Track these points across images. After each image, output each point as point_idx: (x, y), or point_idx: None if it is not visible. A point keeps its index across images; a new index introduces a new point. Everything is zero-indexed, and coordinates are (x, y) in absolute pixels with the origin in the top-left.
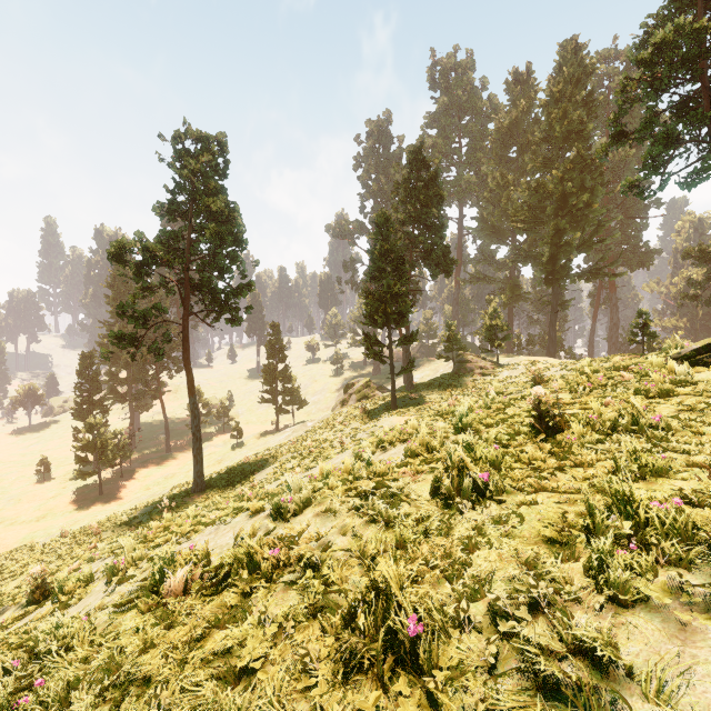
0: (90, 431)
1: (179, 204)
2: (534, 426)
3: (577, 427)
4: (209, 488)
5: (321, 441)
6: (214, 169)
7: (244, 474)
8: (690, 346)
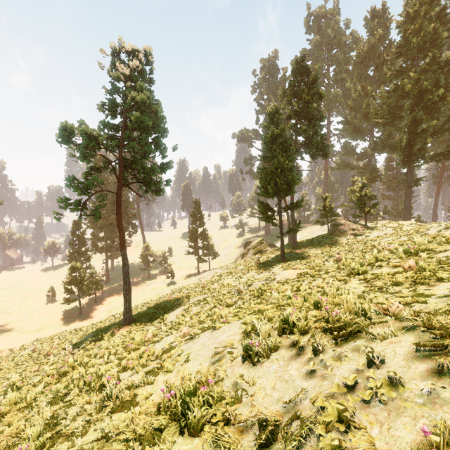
0: (74, 271)
1: (115, 102)
2: None
3: None
4: (135, 321)
5: (224, 286)
6: (142, 74)
7: (164, 311)
8: None
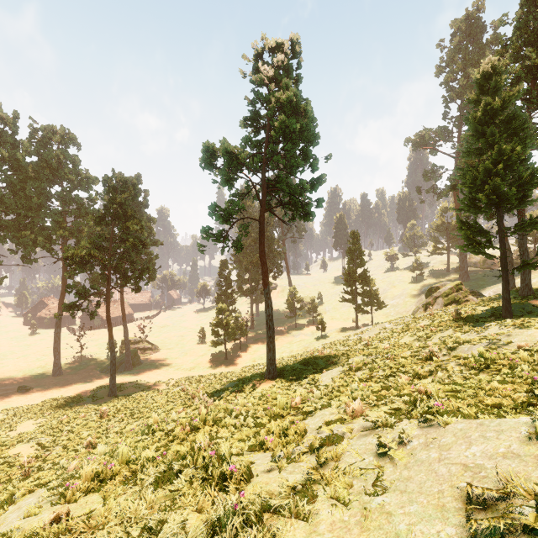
0: (220, 313)
1: (258, 113)
2: None
3: None
4: (280, 376)
5: (401, 346)
6: (288, 72)
7: (314, 369)
8: None
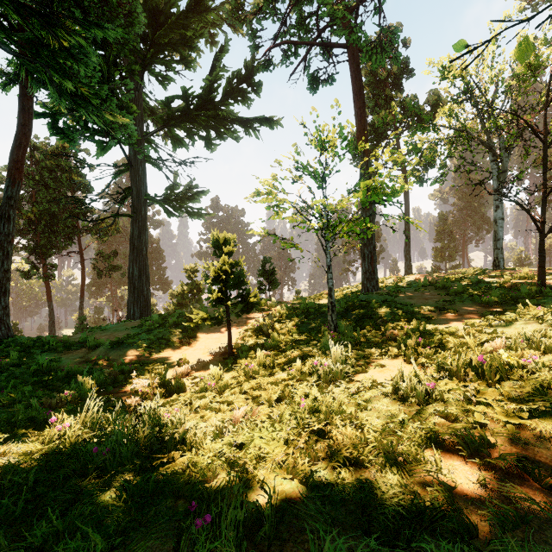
0: None
1: None
2: None
3: None
4: None
5: None
6: None
7: None
8: None
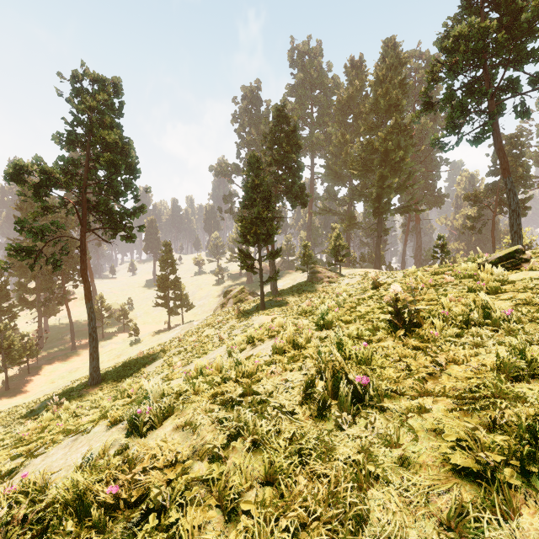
0: None
1: (77, 135)
2: (391, 321)
3: (437, 322)
4: (104, 380)
5: (204, 337)
6: (110, 108)
7: (137, 367)
8: (495, 254)
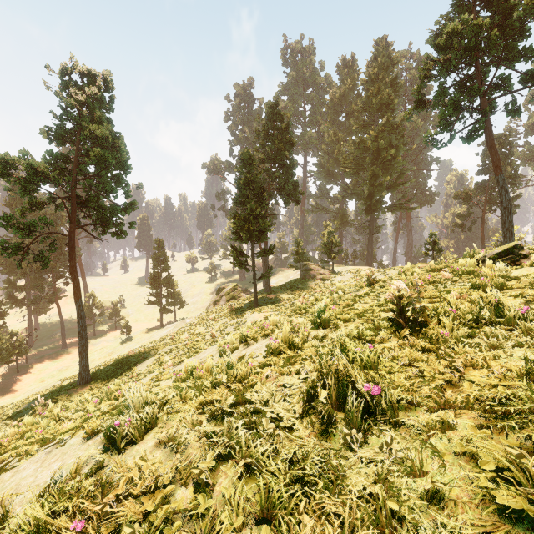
0: None
1: (66, 130)
2: (394, 320)
3: (446, 321)
4: (94, 380)
5: (196, 335)
6: (101, 102)
7: (128, 366)
8: (493, 250)
